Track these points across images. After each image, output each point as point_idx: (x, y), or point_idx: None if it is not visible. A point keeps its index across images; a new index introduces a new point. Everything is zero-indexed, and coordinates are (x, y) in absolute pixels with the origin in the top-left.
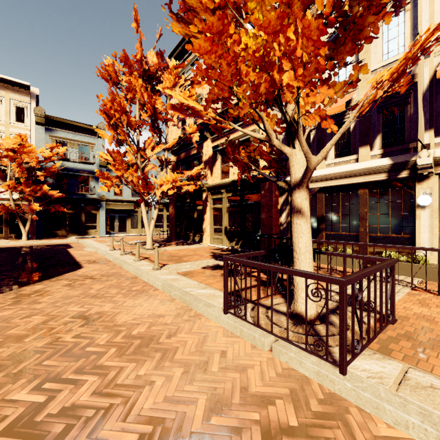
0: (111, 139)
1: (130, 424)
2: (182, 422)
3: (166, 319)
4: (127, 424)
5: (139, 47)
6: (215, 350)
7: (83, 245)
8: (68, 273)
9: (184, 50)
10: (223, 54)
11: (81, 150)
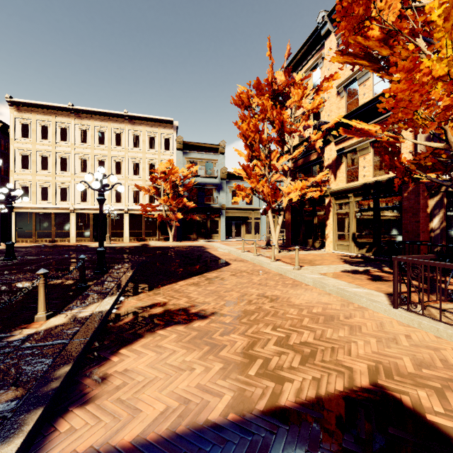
0: (247, 156)
1: (355, 358)
2: (396, 366)
3: (334, 306)
4: (353, 358)
5: (270, 71)
6: (397, 333)
7: (214, 247)
8: (225, 267)
9: (302, 57)
10: (418, 90)
11: (207, 166)
